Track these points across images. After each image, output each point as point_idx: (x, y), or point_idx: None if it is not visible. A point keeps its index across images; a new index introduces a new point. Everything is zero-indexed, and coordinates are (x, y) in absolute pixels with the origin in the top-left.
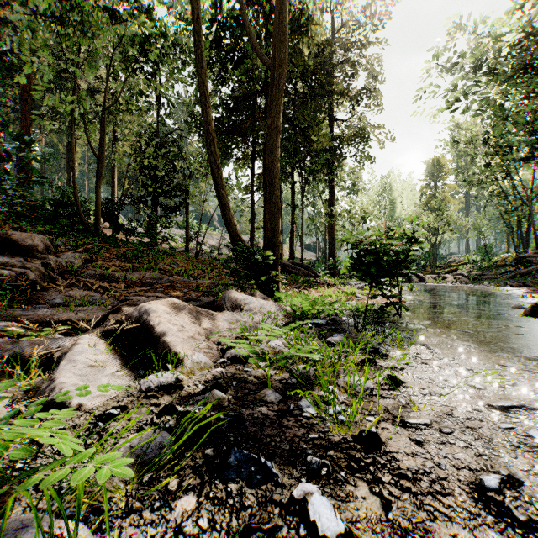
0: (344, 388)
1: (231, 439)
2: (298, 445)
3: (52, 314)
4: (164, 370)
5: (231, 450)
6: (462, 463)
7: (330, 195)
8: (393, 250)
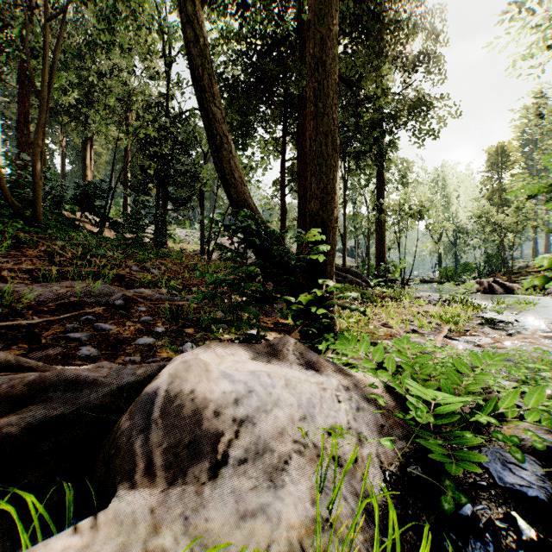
0: None
1: None
2: None
3: None
4: None
5: None
6: None
7: (379, 185)
8: None
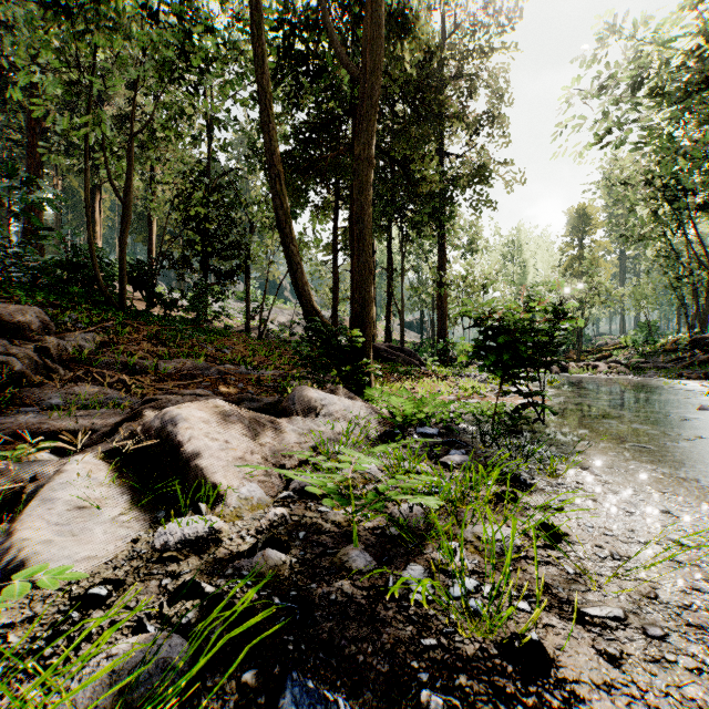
0: (473, 545)
1: (289, 648)
2: (403, 661)
3: (40, 422)
4: (194, 512)
5: (287, 677)
6: (701, 708)
7: (440, 256)
8: (535, 329)
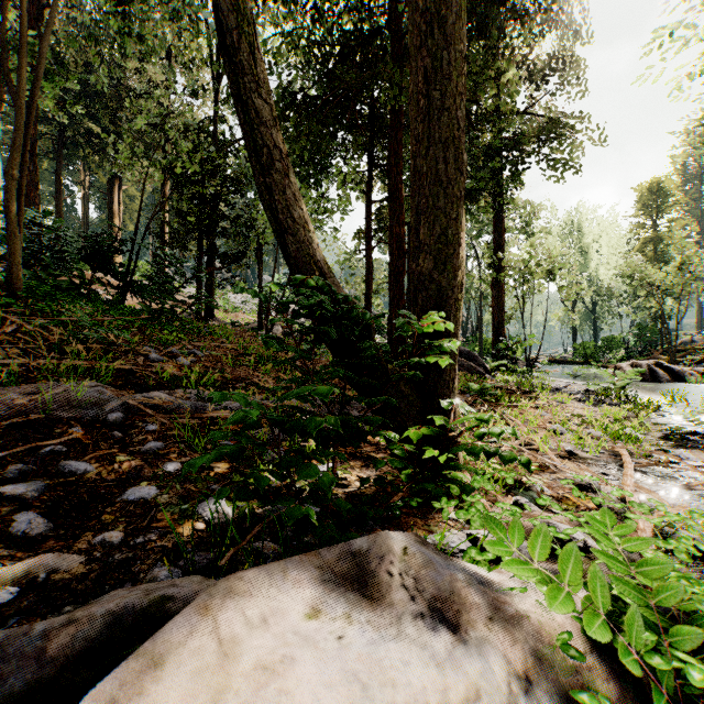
0: None
1: None
2: None
3: None
4: None
5: None
6: None
7: (496, 234)
8: None
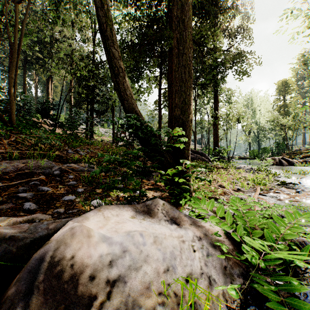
0: None
1: None
2: None
3: None
4: None
5: None
6: None
7: (215, 103)
8: None
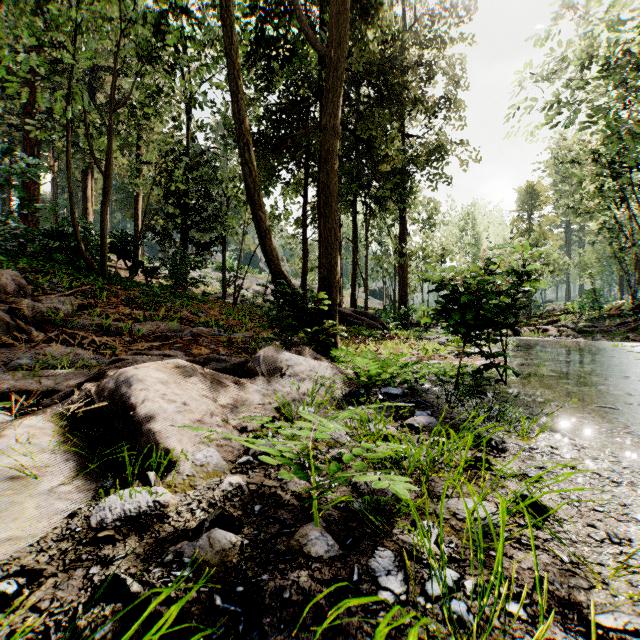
0: (449, 524)
1: None
2: None
3: (1, 383)
4: (141, 482)
5: None
6: None
7: (401, 228)
8: (498, 291)
